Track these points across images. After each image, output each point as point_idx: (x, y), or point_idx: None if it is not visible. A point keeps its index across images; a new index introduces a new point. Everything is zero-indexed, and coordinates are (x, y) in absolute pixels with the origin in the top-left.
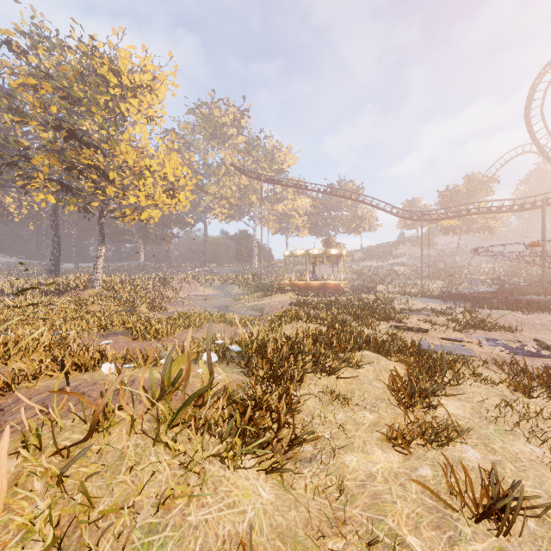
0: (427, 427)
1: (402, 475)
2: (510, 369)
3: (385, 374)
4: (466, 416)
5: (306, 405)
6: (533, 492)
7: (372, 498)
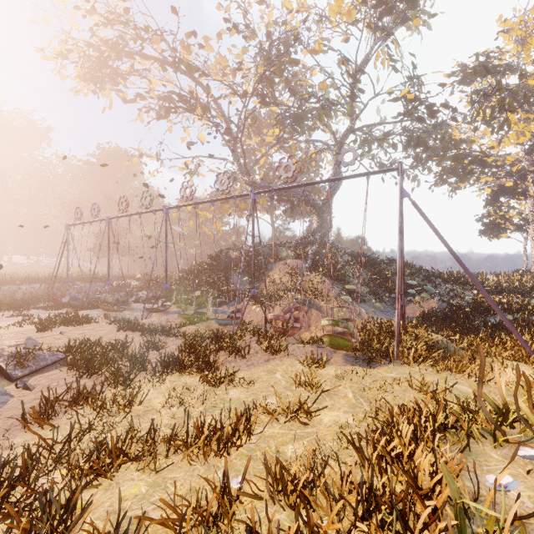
0: (284, 402)
1: (327, 407)
2: (25, 426)
3: (157, 495)
4: (217, 416)
5: (365, 451)
6: (276, 387)
7: (354, 408)
